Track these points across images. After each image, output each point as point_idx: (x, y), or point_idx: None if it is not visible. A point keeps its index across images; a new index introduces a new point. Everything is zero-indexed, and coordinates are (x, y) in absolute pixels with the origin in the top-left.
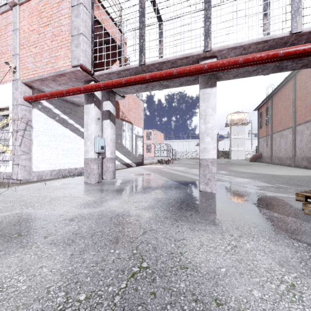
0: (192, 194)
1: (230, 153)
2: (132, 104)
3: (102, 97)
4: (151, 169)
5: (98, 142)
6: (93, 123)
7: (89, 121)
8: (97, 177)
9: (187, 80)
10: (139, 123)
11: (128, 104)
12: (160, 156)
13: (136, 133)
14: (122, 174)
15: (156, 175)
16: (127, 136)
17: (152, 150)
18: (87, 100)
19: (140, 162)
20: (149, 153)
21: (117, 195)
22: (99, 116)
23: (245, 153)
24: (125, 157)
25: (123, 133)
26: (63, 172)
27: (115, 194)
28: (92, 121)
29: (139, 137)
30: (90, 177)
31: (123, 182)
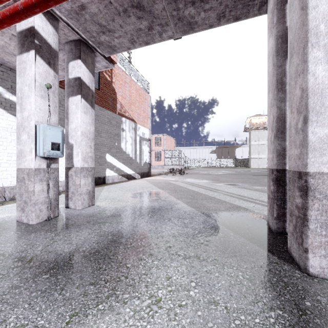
0: (304, 301)
1: (250, 161)
2: (136, 96)
3: (68, 54)
4: (160, 183)
5: (43, 133)
6: (31, 93)
7: (24, 89)
8: (45, 209)
9: (236, 1)
10: (145, 122)
11: (129, 95)
12: (171, 165)
13: (140, 135)
14: (113, 193)
15: (167, 197)
16: (128, 138)
17: (162, 158)
18: (22, 44)
19: (146, 172)
20: (159, 161)
21: (27, 311)
22: (52, 82)
23: (266, 162)
24: (124, 165)
25: (122, 134)
26: (10, 192)
27: (23, 304)
28: (30, 88)
29: (145, 140)
30: (27, 209)
31: (100, 218)
